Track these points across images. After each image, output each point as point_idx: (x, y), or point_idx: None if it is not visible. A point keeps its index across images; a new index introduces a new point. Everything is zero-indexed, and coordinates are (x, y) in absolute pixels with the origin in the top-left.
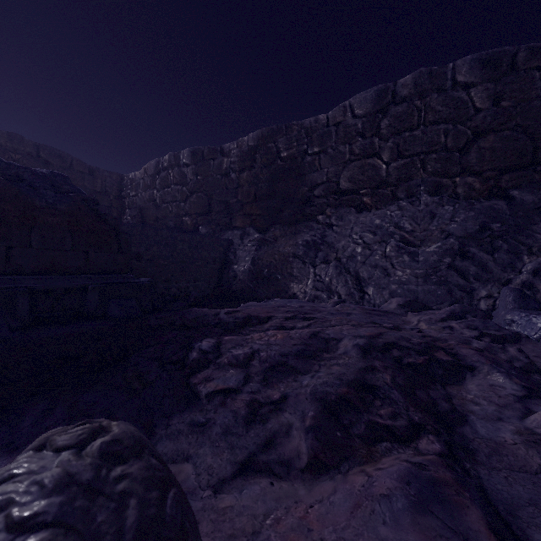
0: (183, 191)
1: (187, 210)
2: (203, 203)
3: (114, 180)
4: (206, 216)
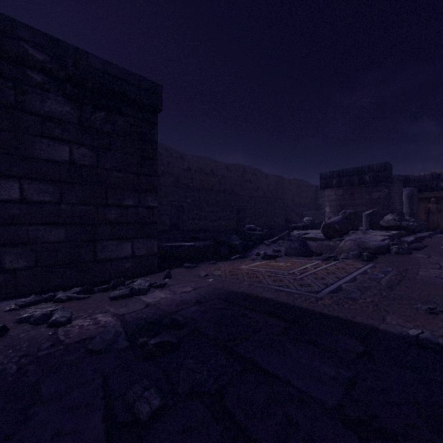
0: None
1: None
2: None
3: (315, 188)
4: None
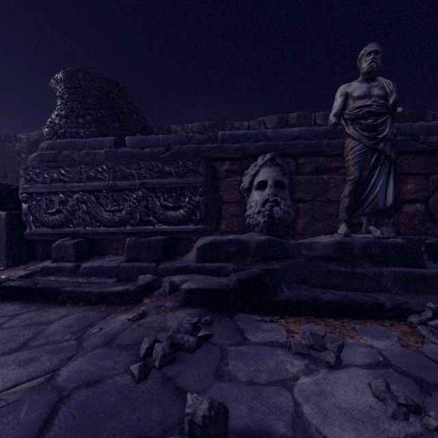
0: None
1: None
2: None
3: None
4: (3, 180)
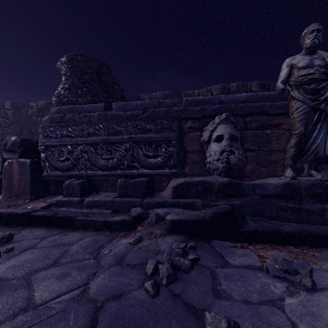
0: (6, 122)
1: (8, 131)
2: (18, 129)
3: None
4: (20, 136)
